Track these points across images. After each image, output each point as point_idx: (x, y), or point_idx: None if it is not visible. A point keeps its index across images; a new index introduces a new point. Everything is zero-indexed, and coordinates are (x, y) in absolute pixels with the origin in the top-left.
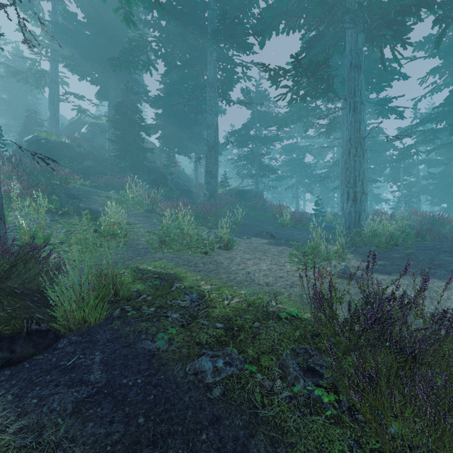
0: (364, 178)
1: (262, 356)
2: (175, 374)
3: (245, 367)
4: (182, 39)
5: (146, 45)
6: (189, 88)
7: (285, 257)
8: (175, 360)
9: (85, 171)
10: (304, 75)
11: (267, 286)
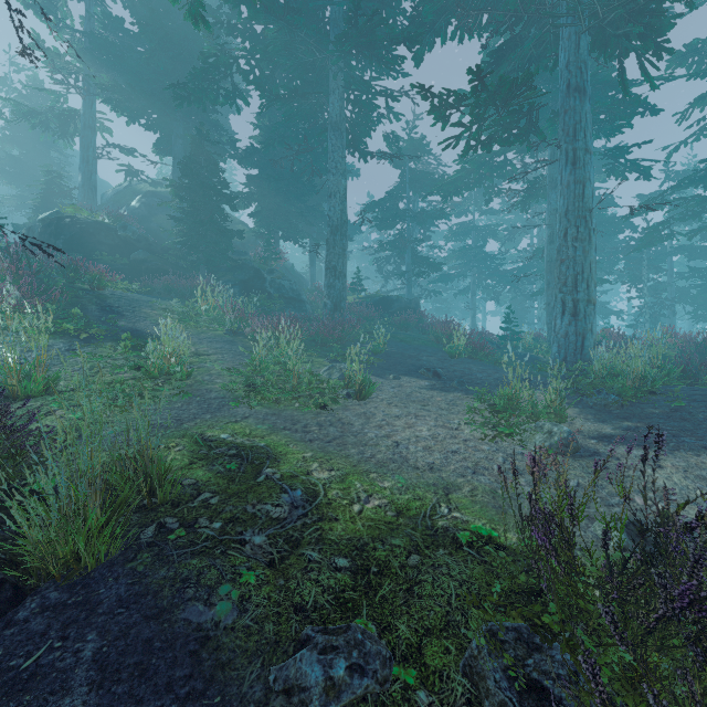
0: (590, 277)
1: (427, 640)
2: (246, 691)
3: (394, 672)
4: (289, 54)
5: (231, 64)
6: (300, 133)
7: (460, 413)
8: (248, 653)
9: (133, 268)
10: (490, 104)
11: (431, 471)
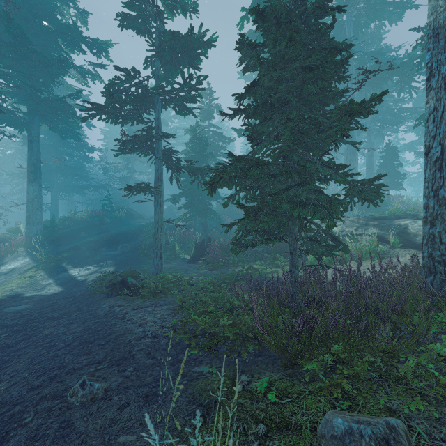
0: None
1: None
2: None
3: None
4: None
5: None
6: None
7: None
8: None
9: None
10: None
11: None
